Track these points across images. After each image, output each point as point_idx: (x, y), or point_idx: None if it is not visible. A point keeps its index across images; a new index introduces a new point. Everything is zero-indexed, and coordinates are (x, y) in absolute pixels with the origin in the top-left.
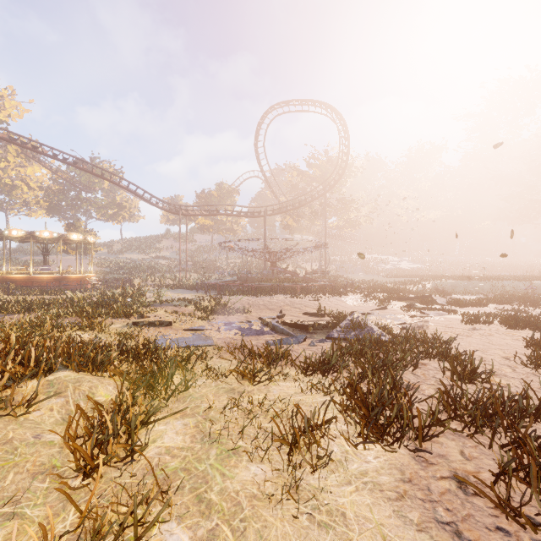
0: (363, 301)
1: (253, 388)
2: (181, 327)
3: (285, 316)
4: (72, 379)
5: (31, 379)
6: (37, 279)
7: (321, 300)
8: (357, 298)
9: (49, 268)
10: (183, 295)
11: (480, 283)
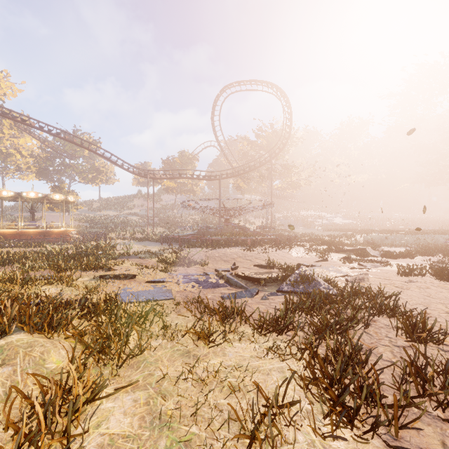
0: (306, 253)
1: (208, 350)
2: (144, 279)
3: (238, 268)
4: (24, 343)
5: None
6: (24, 233)
7: (269, 252)
8: (300, 251)
9: (35, 223)
10: (150, 247)
11: (405, 237)
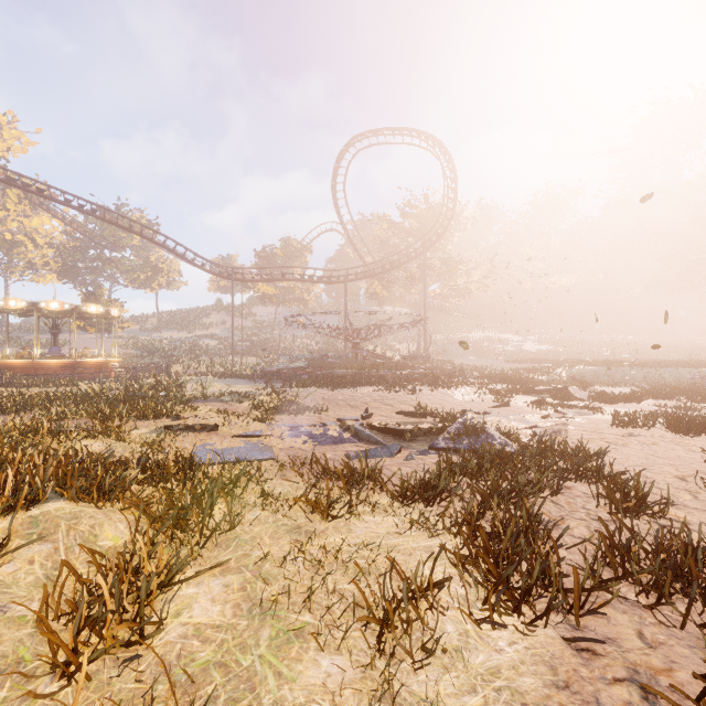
0: (477, 395)
1: (327, 525)
2: (230, 432)
3: (372, 416)
4: (66, 513)
5: (6, 515)
6: (43, 365)
7: (421, 394)
8: (468, 391)
9: (59, 350)
10: (237, 387)
11: (631, 371)
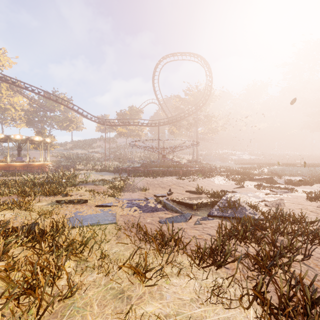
0: (226, 181)
1: (144, 289)
2: (94, 204)
3: (173, 193)
4: None
5: None
6: (12, 165)
7: (197, 181)
8: (221, 179)
9: (21, 158)
10: (105, 176)
11: (300, 168)
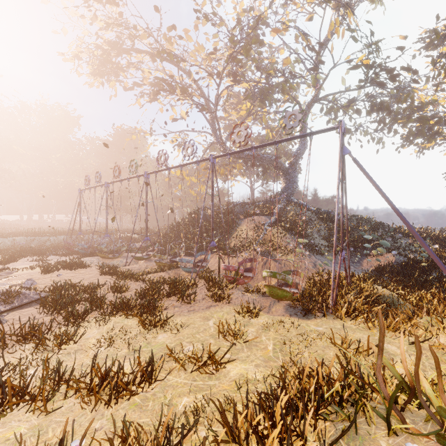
0: None
1: (75, 345)
2: None
3: None
4: None
5: None
6: None
7: None
8: None
9: None
10: None
11: None
